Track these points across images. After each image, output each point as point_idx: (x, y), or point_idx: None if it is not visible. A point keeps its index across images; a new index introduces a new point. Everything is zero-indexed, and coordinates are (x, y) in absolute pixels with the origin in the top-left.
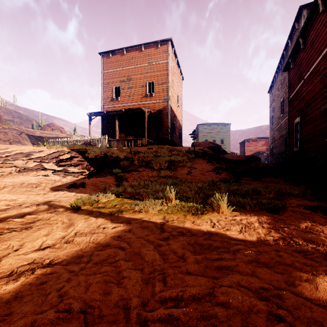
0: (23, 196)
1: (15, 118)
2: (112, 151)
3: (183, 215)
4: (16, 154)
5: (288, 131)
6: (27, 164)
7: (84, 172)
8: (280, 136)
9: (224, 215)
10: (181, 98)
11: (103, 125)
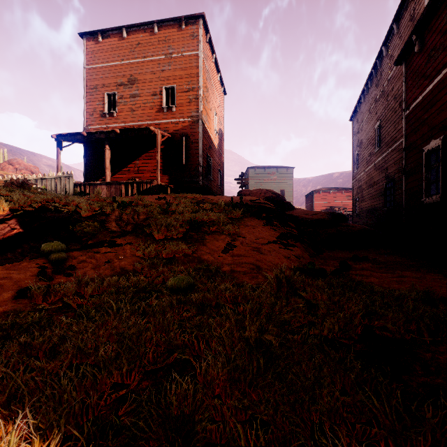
0: None
1: None
2: (65, 201)
3: None
4: None
5: (405, 168)
6: None
7: None
8: (373, 183)
9: None
10: (221, 123)
11: (87, 159)
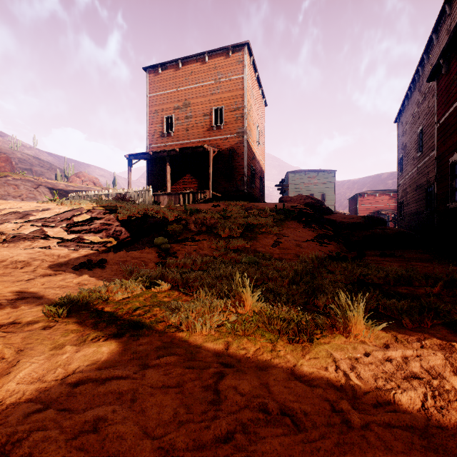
0: None
1: (33, 167)
2: (156, 209)
3: (268, 341)
4: (7, 214)
5: (436, 176)
6: (20, 229)
7: (108, 243)
8: (416, 187)
9: (360, 344)
10: (263, 133)
11: (149, 173)
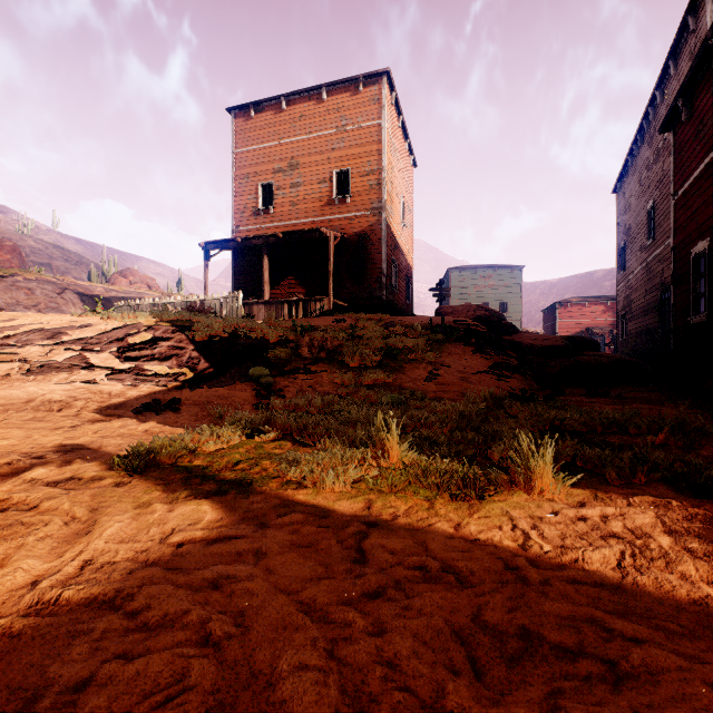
0: (17, 433)
1: (54, 260)
2: (250, 326)
3: (424, 499)
4: (29, 332)
5: (673, 275)
6: (50, 355)
7: (181, 375)
8: (645, 292)
9: (547, 501)
10: (410, 209)
11: (236, 270)
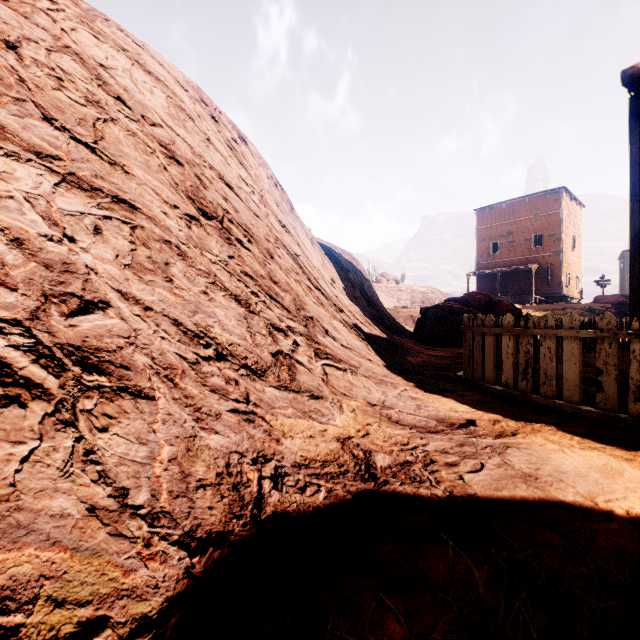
0: None
1: None
2: None
3: None
4: None
5: None
6: None
7: None
8: None
9: None
10: (579, 235)
11: (478, 282)
